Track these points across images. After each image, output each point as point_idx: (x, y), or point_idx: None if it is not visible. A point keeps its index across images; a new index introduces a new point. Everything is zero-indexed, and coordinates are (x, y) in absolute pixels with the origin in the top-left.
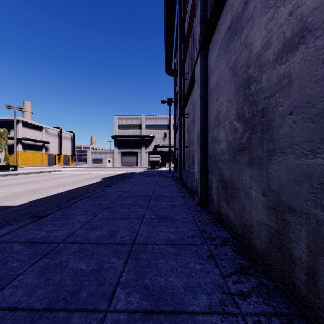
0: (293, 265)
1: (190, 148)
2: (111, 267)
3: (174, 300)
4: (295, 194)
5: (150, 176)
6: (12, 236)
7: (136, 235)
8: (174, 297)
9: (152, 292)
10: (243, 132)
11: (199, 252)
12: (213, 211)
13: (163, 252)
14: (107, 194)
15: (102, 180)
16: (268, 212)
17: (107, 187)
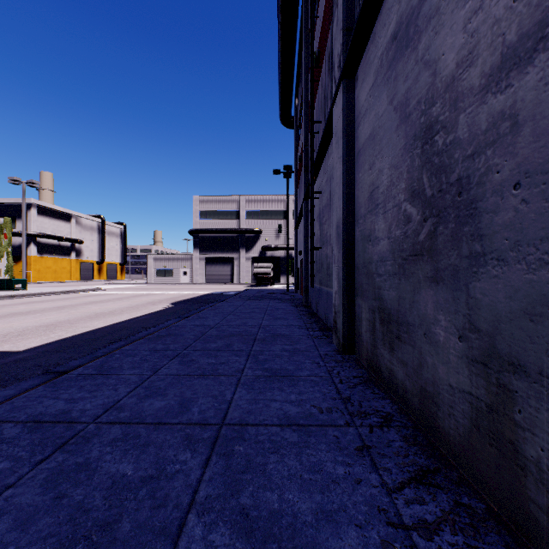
0: (523, 473)
1: (322, 250)
2: (180, 471)
3: (297, 541)
4: (526, 338)
5: (254, 299)
6: (4, 409)
7: (228, 407)
8: (296, 535)
9: (255, 523)
10: (420, 222)
11: (342, 441)
12: (365, 362)
13: (275, 441)
14: (179, 331)
15: (172, 306)
16: (470, 370)
17: (179, 319)
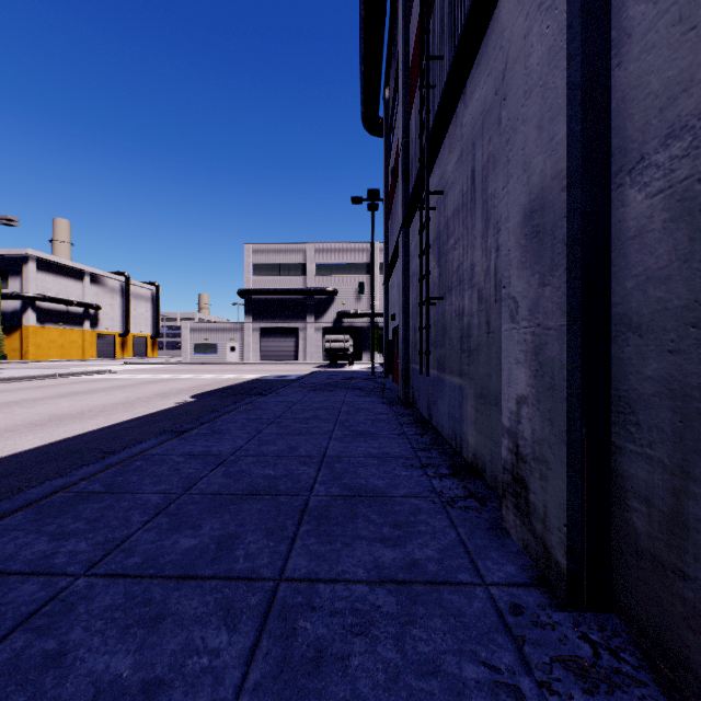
0: None
1: (446, 303)
2: None
3: None
4: None
5: (322, 389)
6: None
7: None
8: None
9: None
10: None
11: None
12: None
13: None
14: (139, 477)
15: (190, 401)
16: None
17: (168, 436)
